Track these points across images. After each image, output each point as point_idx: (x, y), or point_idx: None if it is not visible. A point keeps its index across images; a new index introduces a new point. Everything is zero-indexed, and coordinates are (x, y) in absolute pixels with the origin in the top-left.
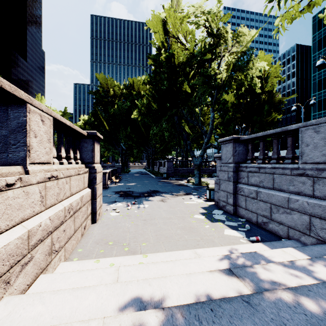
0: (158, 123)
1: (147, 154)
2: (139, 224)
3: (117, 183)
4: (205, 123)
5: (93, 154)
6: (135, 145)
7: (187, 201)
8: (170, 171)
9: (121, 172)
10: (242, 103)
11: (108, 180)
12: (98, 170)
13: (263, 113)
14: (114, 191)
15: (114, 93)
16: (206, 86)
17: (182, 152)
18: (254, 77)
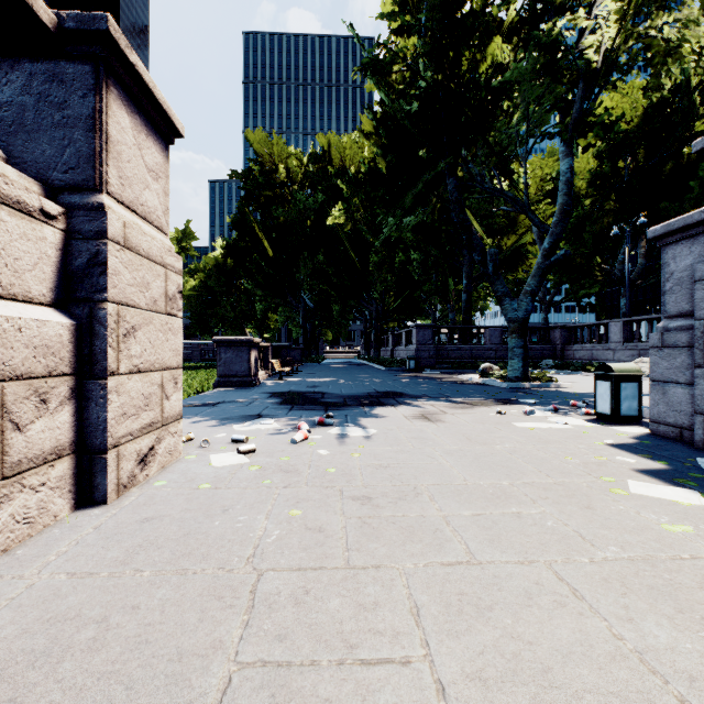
0: (398, 205)
1: (365, 321)
2: (331, 531)
3: (286, 377)
4: (520, 223)
5: (96, 143)
6: (335, 297)
7: (524, 422)
8: (425, 353)
9: (303, 360)
10: (622, 170)
11: (264, 369)
12: (128, 235)
13: (685, 196)
14: (270, 392)
15: (288, 176)
16: (545, 81)
17: (450, 312)
18: (702, 44)
